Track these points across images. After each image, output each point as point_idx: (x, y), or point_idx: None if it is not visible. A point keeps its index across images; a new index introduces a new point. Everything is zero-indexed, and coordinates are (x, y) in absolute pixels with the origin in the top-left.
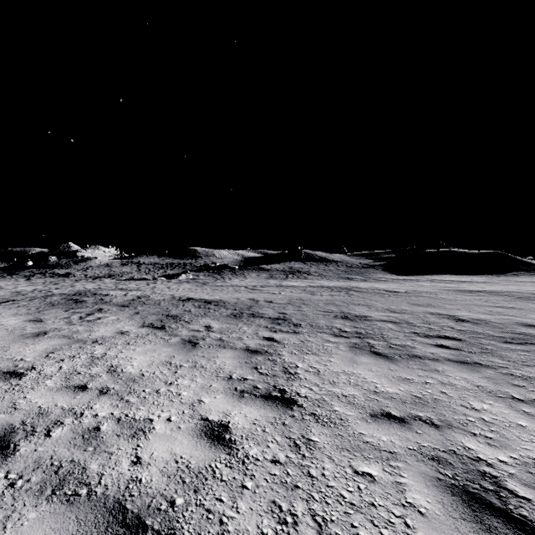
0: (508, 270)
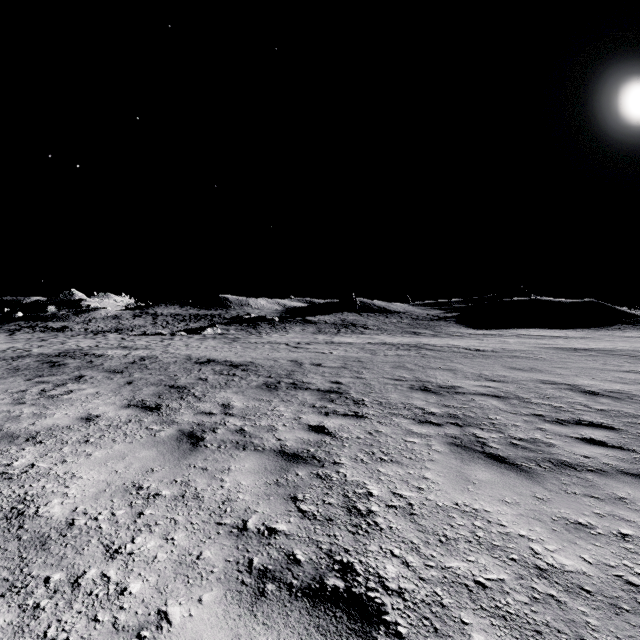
0: (608, 323)
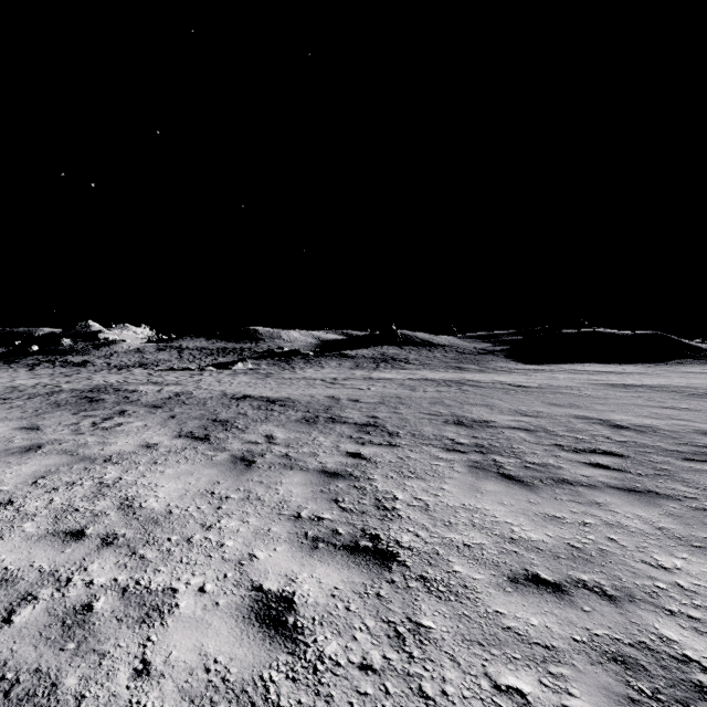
0: (671, 357)
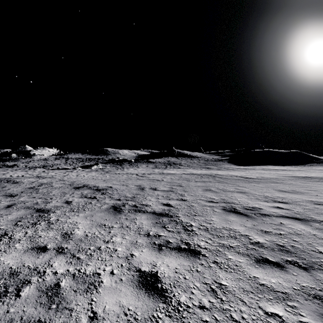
0: (306, 162)
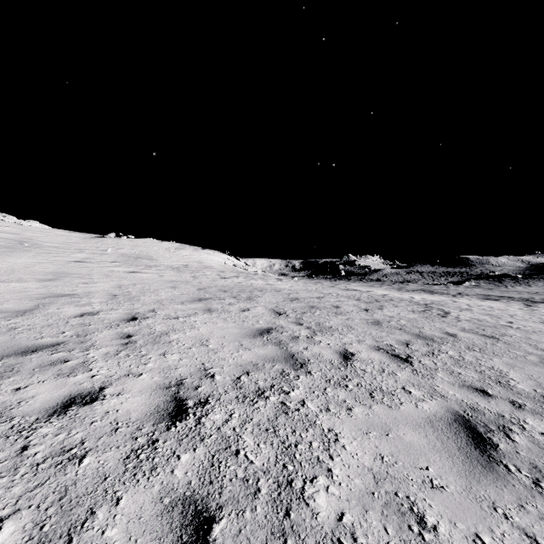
0: None
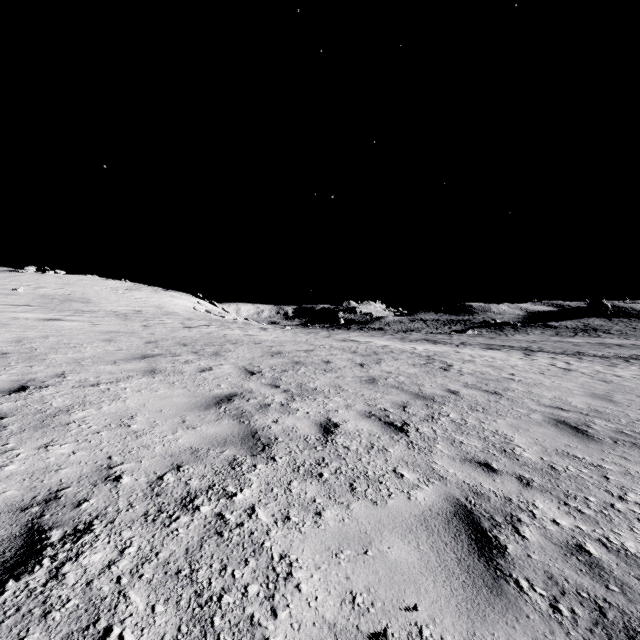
0: None
